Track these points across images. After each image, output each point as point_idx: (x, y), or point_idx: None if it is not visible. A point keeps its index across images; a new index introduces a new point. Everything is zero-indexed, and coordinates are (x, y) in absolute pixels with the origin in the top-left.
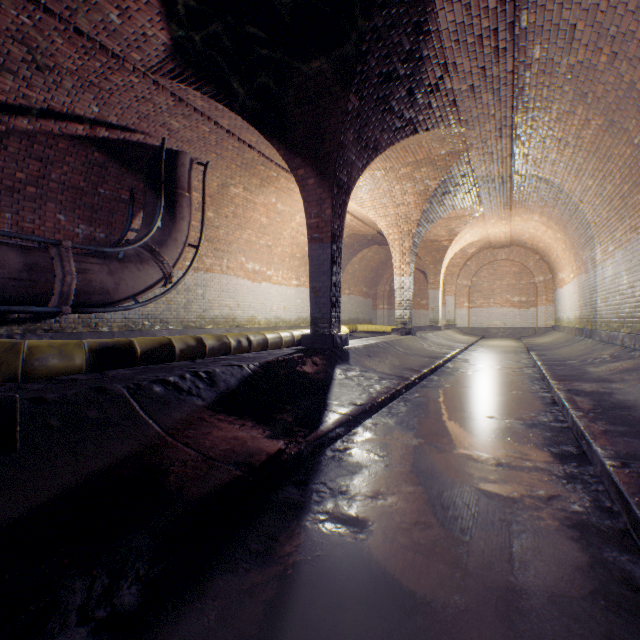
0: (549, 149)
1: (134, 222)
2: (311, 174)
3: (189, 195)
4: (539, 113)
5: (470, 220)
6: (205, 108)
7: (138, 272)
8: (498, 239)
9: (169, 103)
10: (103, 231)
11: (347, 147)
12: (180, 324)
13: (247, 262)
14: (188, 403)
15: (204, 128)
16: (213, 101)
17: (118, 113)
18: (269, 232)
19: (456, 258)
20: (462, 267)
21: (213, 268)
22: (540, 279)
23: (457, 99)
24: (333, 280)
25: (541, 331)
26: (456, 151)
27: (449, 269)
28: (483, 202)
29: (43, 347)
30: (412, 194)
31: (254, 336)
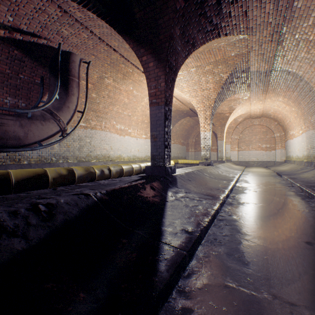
0: (301, 50)
1: (45, 97)
2: (151, 59)
3: (77, 80)
4: (301, 21)
5: (242, 101)
6: (82, 19)
7: (42, 126)
8: (255, 113)
9: (58, 14)
10: (24, 102)
11: (175, 39)
12: (75, 159)
13: (116, 124)
14: (1, 250)
15: (84, 35)
16: (85, 10)
17: (26, 23)
18: (129, 107)
19: (231, 124)
20: (234, 129)
21: (96, 127)
22: (277, 135)
23: (248, 10)
24: (166, 130)
25: (278, 163)
26: (241, 53)
27: (227, 130)
28: (251, 89)
29: None
30: (212, 83)
31: (114, 167)
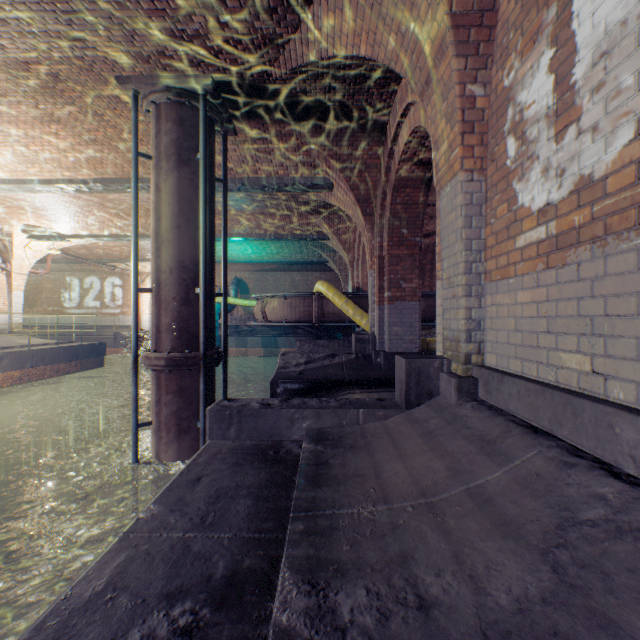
0: None
1: None
2: None
3: None
4: None
5: None
6: None
7: None
8: None
9: None
10: None
11: None
12: None
13: None
14: None
15: None
16: None
17: None
18: None
19: None
20: None
21: None
22: None
23: None
24: None
25: None
26: None
27: None
28: None
29: (431, 341)
30: None
31: None
